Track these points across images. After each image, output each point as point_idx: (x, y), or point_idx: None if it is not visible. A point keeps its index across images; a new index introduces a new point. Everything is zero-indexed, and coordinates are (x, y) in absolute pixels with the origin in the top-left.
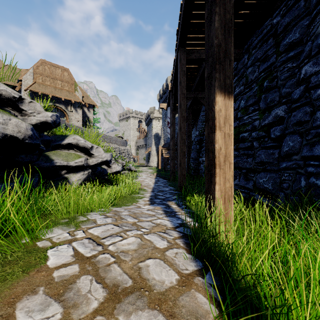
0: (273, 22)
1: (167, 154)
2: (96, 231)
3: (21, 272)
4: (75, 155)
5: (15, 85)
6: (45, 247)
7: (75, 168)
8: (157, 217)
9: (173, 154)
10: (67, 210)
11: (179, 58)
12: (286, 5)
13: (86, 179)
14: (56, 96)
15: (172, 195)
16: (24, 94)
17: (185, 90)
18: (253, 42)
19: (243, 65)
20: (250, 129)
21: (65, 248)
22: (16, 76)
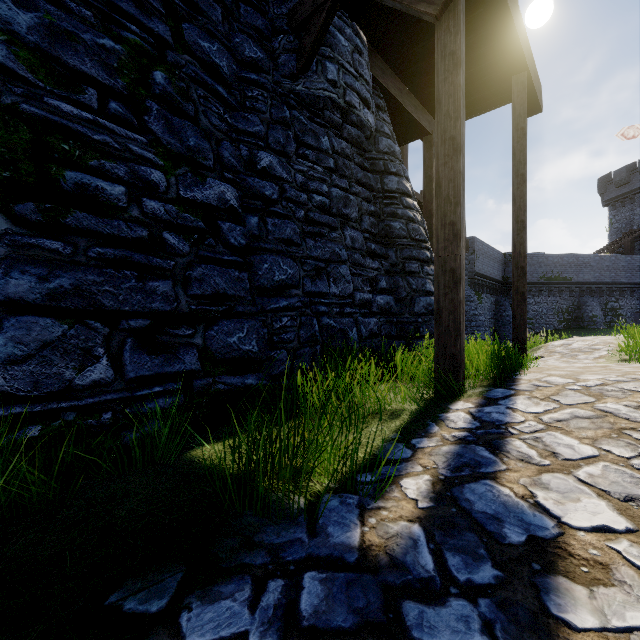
0: None
1: None
2: None
3: None
4: None
5: None
6: None
7: None
8: (539, 420)
9: None
10: None
11: None
12: None
13: None
14: None
15: None
16: None
17: None
18: None
19: None
20: (128, 178)
21: None
22: None
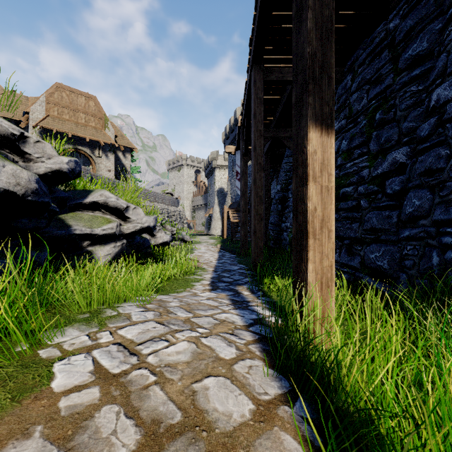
0: (388, 27)
1: (236, 217)
2: (129, 332)
3: (10, 400)
4: (102, 219)
5: (19, 119)
6: (50, 358)
7: (103, 237)
8: (222, 309)
9: (245, 218)
10: (88, 300)
11: (253, 80)
12: (408, 2)
13: (118, 253)
14: (78, 135)
15: (243, 276)
16: (32, 132)
17: (262, 126)
18: (359, 57)
19: (345, 90)
20: (356, 181)
21: (81, 359)
22: (21, 106)
